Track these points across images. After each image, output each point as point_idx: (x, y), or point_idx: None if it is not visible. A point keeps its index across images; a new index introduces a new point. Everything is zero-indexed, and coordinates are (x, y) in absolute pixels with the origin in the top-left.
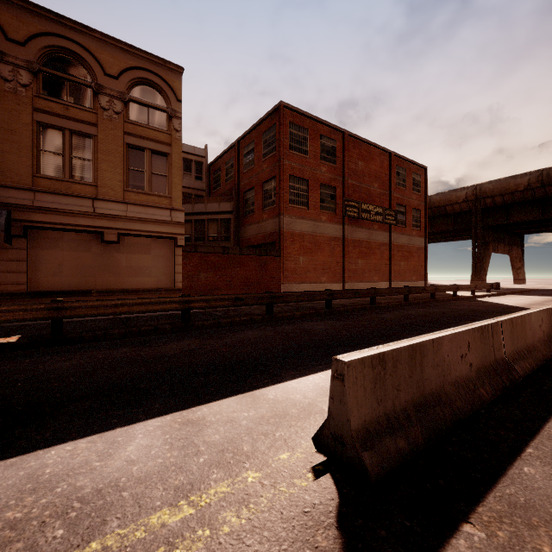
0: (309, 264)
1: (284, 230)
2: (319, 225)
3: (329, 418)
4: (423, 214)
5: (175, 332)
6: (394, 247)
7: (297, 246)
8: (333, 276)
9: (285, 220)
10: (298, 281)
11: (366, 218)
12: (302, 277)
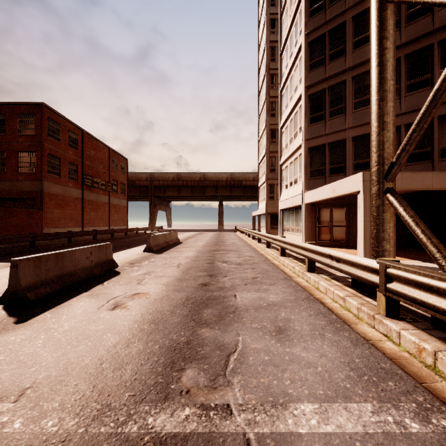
0: (61, 215)
1: (44, 191)
2: (68, 189)
3: (147, 246)
4: (126, 186)
5: (30, 252)
6: (111, 205)
7: (53, 202)
8: (76, 223)
9: (45, 184)
10: (54, 226)
11: (96, 187)
12: (56, 223)
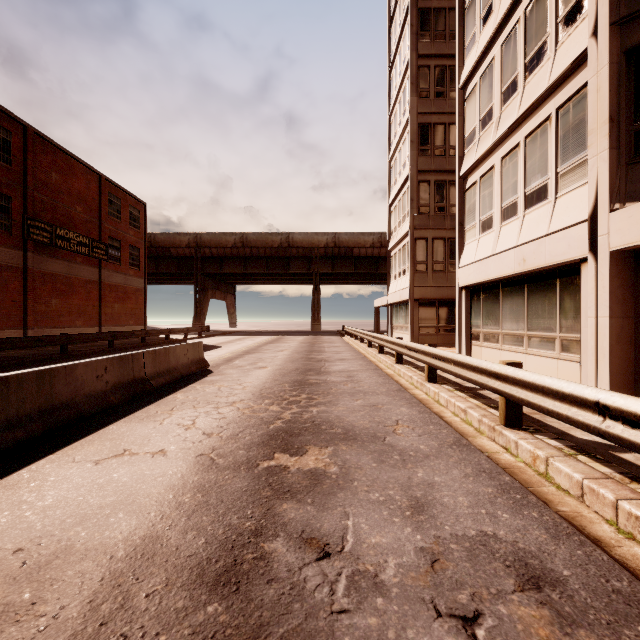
0: None
1: None
2: None
3: None
4: (142, 253)
5: None
6: (106, 286)
7: None
8: (6, 320)
9: None
10: None
11: (63, 247)
12: None
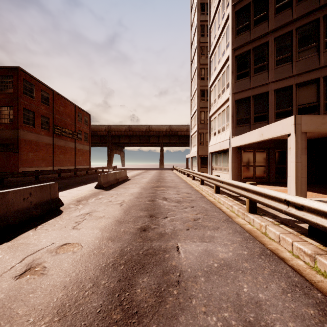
0: (35, 157)
1: (20, 138)
2: (40, 137)
3: (98, 183)
4: (89, 135)
5: None
6: (77, 149)
7: (28, 147)
8: (48, 163)
9: (20, 132)
10: (29, 166)
11: (64, 135)
12: (31, 164)
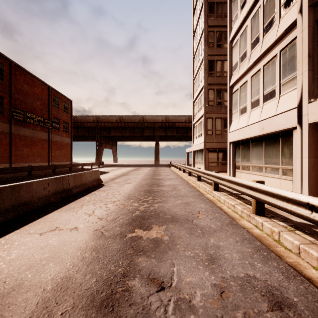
0: None
1: None
2: None
3: None
4: (70, 125)
5: None
6: (52, 142)
7: None
8: (1, 159)
9: None
10: None
11: (30, 122)
12: None
